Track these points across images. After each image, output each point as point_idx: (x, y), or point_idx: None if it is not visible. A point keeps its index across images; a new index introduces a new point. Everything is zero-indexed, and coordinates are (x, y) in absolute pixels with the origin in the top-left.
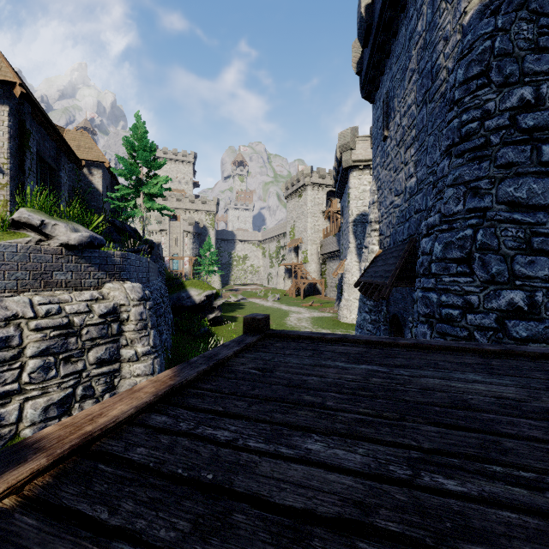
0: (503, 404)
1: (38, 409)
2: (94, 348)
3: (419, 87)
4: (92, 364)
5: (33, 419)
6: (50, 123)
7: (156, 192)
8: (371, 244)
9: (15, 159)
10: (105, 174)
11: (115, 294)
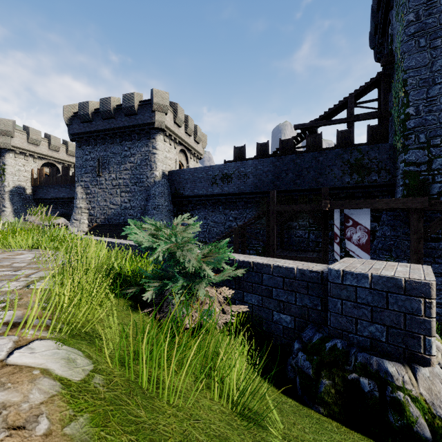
0: None
1: None
2: None
3: (133, 178)
4: None
5: None
6: None
7: None
8: (83, 219)
9: None
10: None
11: None
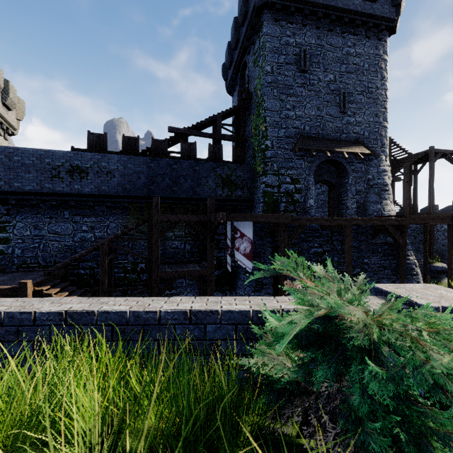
0: (11, 278)
1: None
2: None
3: None
4: None
5: None
6: None
7: None
8: None
9: None
10: None
11: None
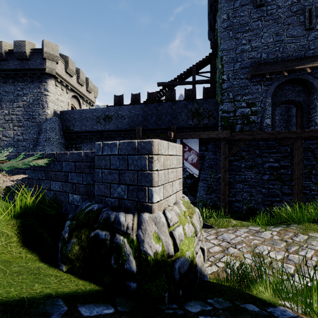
0: None
1: None
2: None
3: (25, 114)
4: None
5: None
6: None
7: None
8: None
9: None
10: None
11: None
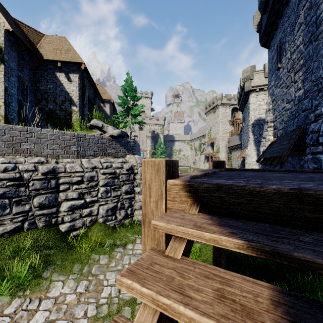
0: None
1: (104, 210)
2: (124, 185)
3: (306, 32)
4: (123, 193)
5: (102, 214)
6: (93, 81)
7: (137, 113)
8: (268, 135)
9: (80, 99)
10: (111, 106)
11: (131, 160)
